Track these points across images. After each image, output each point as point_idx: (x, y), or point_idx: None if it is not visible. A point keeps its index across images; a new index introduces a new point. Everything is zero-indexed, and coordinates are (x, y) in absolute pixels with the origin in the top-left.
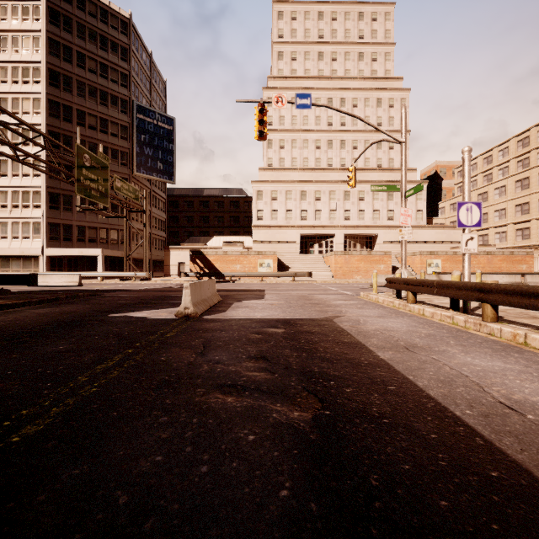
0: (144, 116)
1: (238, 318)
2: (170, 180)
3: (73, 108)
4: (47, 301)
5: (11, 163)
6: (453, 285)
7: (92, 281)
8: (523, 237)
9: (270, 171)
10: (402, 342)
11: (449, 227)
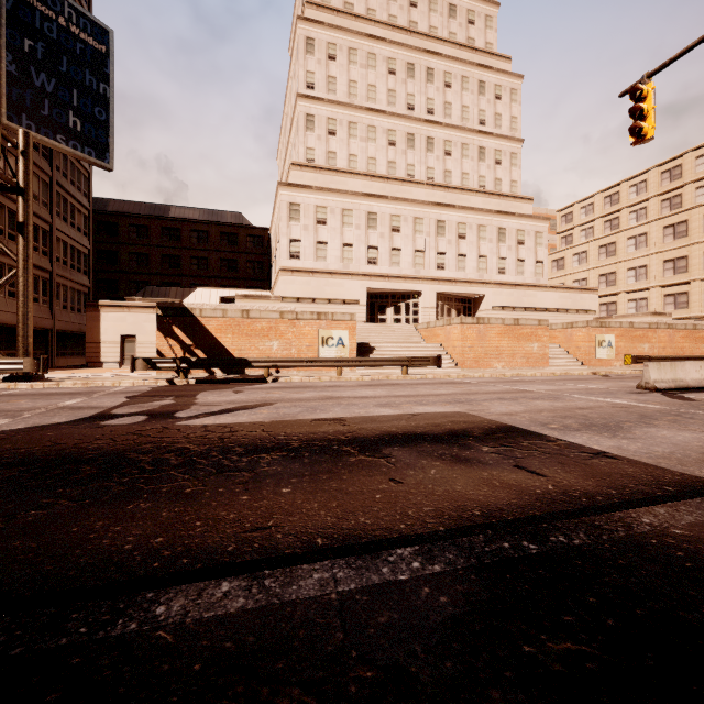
0: None
1: None
2: (100, 160)
3: None
4: None
5: None
6: None
7: None
8: (677, 306)
9: (313, 171)
10: None
11: (575, 289)
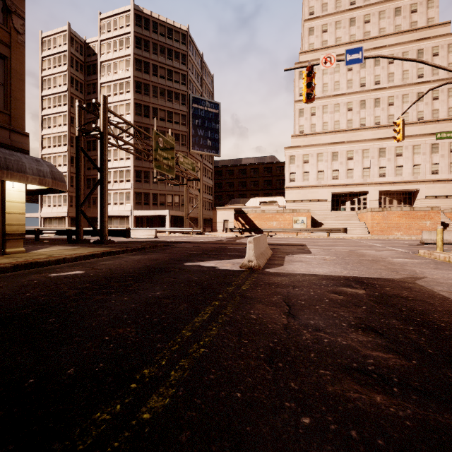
0: (197, 105)
1: (301, 273)
2: (217, 154)
3: (150, 106)
4: (138, 250)
5: (113, 152)
6: None
7: (162, 235)
8: None
9: (302, 137)
10: None
11: None
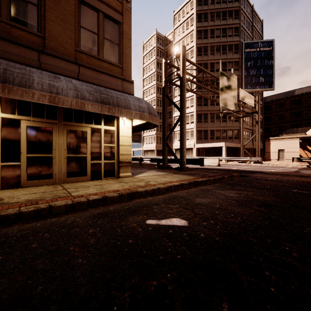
0: (249, 49)
1: None
2: (270, 88)
3: (208, 63)
4: (217, 180)
5: None
6: None
7: (220, 162)
8: None
9: None
10: None
11: None
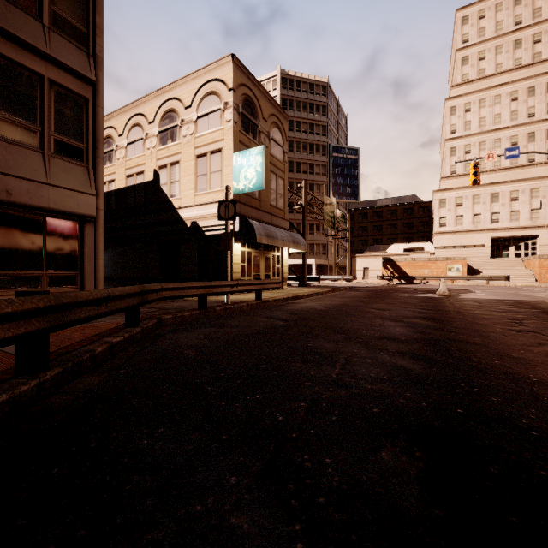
0: (337, 154)
1: (476, 298)
2: (356, 200)
3: (294, 161)
4: (340, 290)
5: None
6: None
7: None
8: None
9: (454, 178)
10: None
11: None
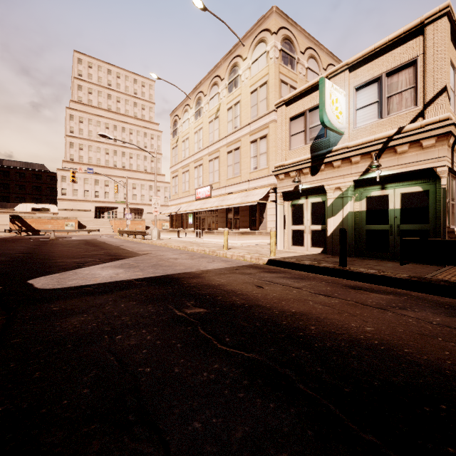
0: None
1: (69, 239)
2: None
3: None
4: None
5: None
6: (124, 231)
7: None
8: None
9: (72, 163)
10: (105, 240)
11: None
